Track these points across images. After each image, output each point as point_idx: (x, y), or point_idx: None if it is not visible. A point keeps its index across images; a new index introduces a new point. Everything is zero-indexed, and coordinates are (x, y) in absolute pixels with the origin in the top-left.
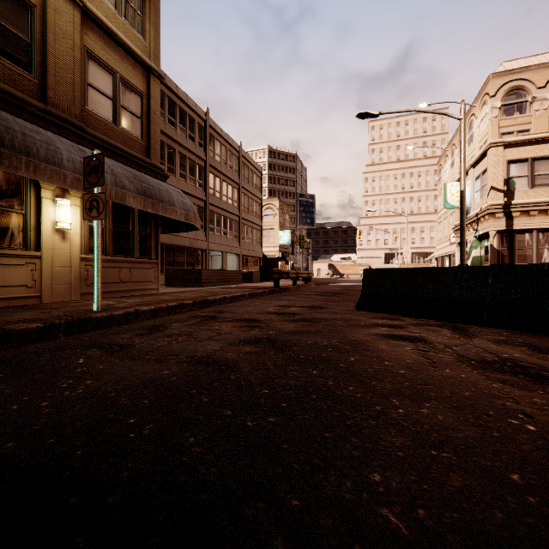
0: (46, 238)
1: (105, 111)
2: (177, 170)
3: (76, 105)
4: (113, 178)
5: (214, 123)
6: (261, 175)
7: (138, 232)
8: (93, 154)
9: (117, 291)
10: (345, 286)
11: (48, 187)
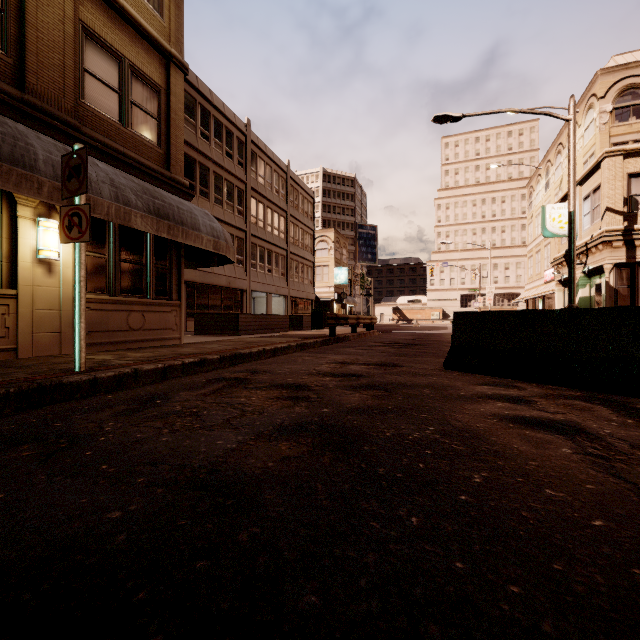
0: (24, 271)
1: (109, 108)
2: (212, 193)
3: (68, 97)
4: (113, 191)
5: (257, 138)
6: (313, 201)
7: (154, 265)
8: (74, 150)
9: (124, 341)
10: (416, 334)
11: (27, 203)
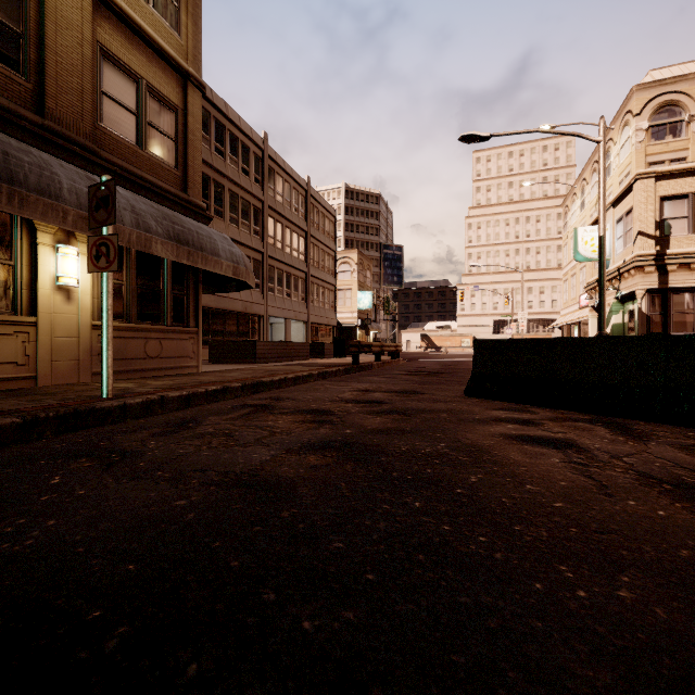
0: (44, 298)
1: (127, 130)
2: (227, 213)
3: (86, 121)
4: (134, 218)
5: (275, 153)
6: (335, 220)
7: (171, 291)
8: (102, 181)
9: (142, 369)
10: (444, 362)
11: (46, 229)
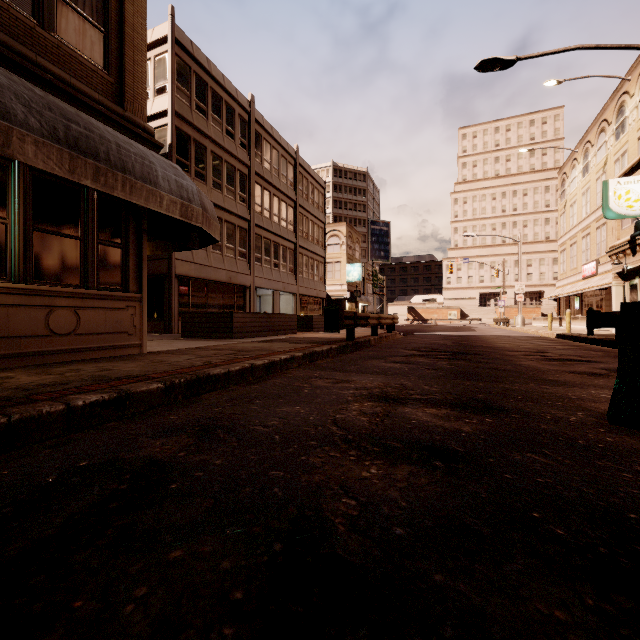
0: None
1: None
2: (210, 176)
3: None
4: None
5: (262, 118)
6: (324, 192)
7: (98, 240)
8: None
9: (41, 352)
10: (448, 336)
11: None
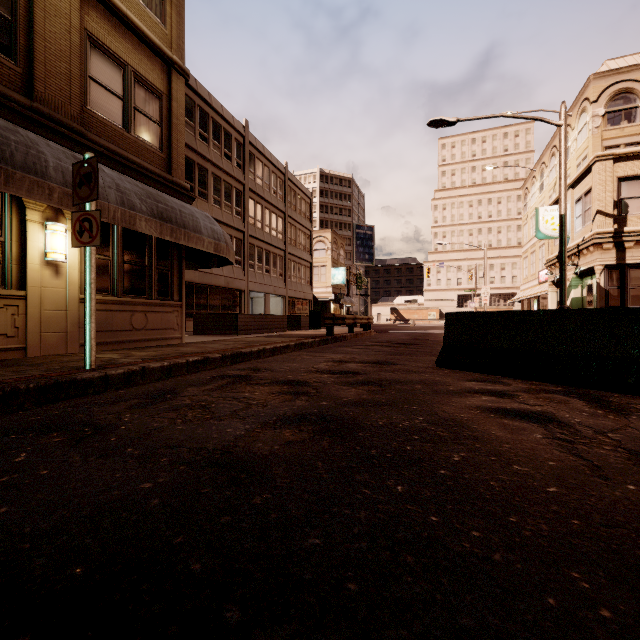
0: (33, 272)
1: (113, 114)
2: (211, 195)
3: (74, 104)
4: (119, 196)
5: (255, 140)
6: (310, 202)
7: (156, 266)
8: (85, 159)
9: (128, 341)
10: (413, 334)
11: (35, 207)
